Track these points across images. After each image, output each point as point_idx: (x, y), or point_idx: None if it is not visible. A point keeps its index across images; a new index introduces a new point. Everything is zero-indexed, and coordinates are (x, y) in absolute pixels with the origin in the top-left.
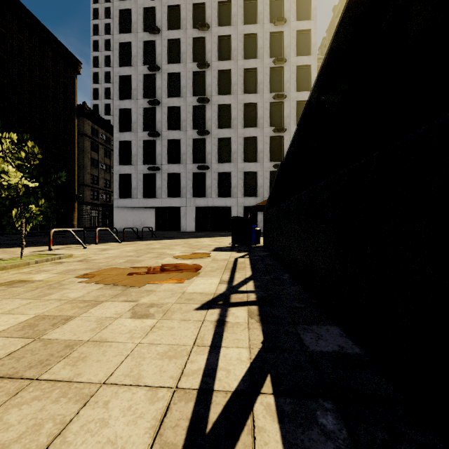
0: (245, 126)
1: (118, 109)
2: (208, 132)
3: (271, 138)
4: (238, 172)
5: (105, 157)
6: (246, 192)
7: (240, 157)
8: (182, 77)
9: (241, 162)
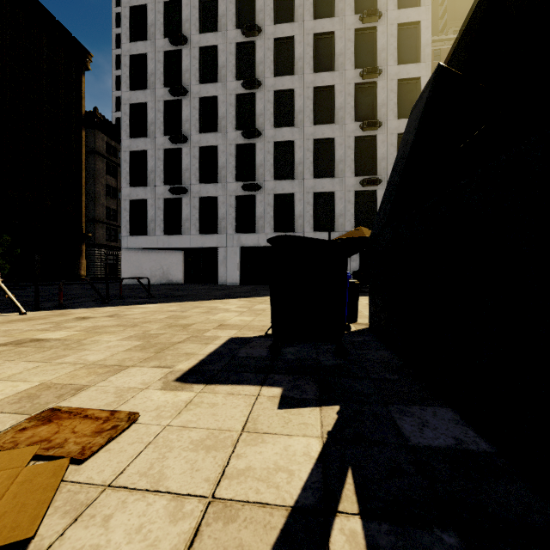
0: (316, 123)
1: (127, 104)
2: (259, 132)
3: (357, 140)
4: (306, 193)
5: None
6: (317, 224)
7: (309, 170)
8: (220, 52)
9: (310, 178)
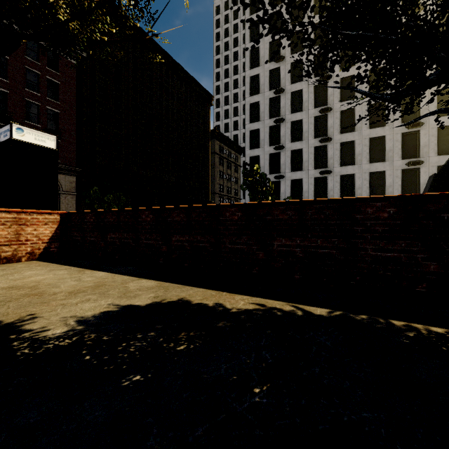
0: (371, 127)
1: (248, 131)
2: (331, 139)
3: (403, 135)
4: (363, 173)
5: (227, 169)
6: (372, 192)
7: (365, 158)
8: (304, 93)
9: (366, 163)
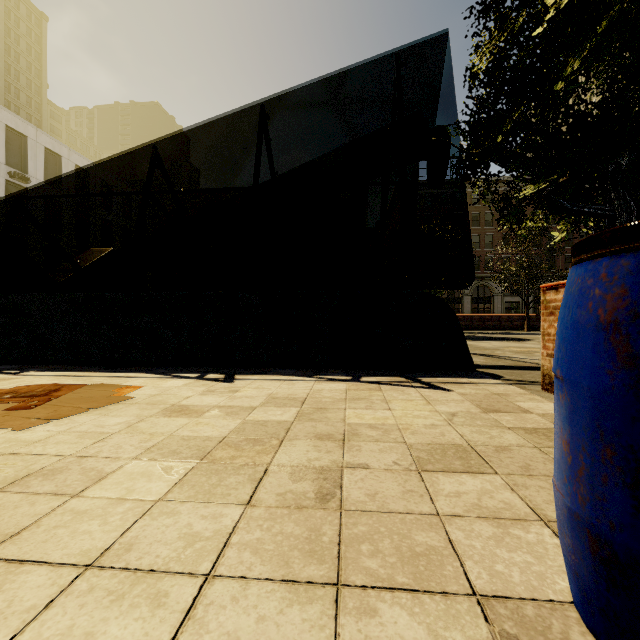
0: None
1: None
2: None
3: None
4: None
5: None
6: None
7: None
8: None
9: None
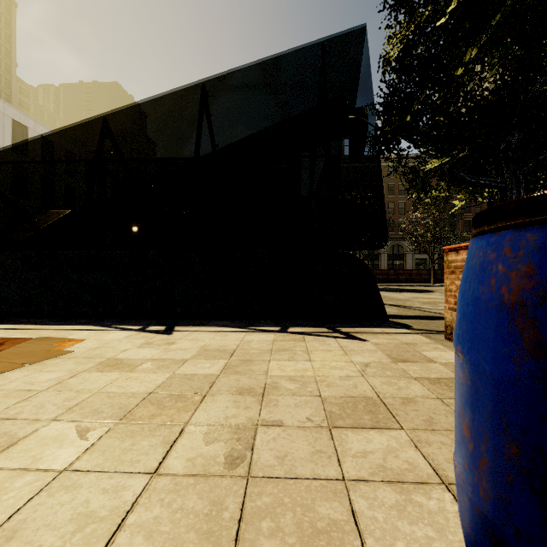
0: None
1: None
2: None
3: None
4: None
5: None
6: None
7: None
8: None
9: None
